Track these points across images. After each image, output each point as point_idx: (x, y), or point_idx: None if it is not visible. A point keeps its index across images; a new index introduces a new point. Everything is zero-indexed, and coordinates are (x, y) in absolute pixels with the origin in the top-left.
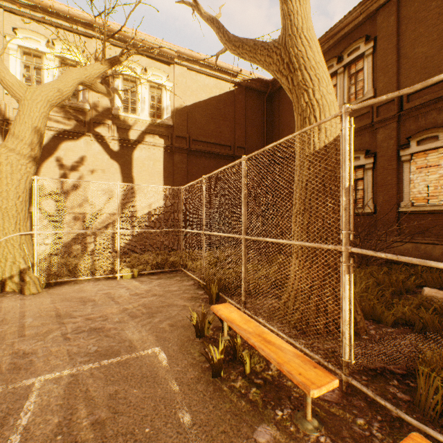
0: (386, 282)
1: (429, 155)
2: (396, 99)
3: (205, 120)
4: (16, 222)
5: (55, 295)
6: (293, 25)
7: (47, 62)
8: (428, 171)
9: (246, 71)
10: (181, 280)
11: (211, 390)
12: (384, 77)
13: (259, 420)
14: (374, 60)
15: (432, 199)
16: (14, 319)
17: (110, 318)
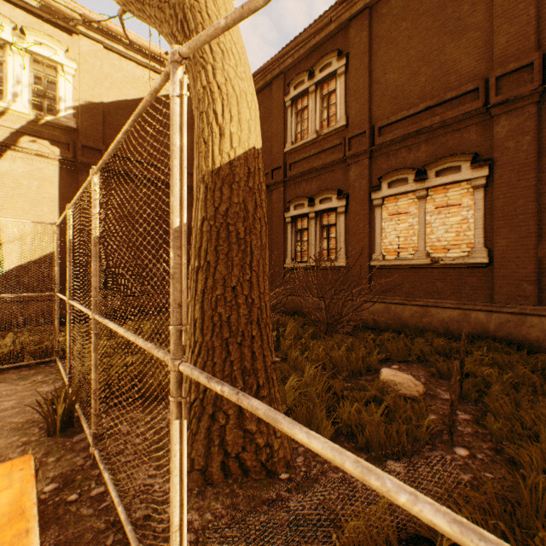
0: (344, 361)
1: (400, 200)
2: (368, 131)
3: (136, 128)
4: None
5: None
6: None
7: None
8: (398, 219)
9: None
10: (39, 382)
11: None
12: (357, 104)
13: None
14: (347, 81)
15: (403, 252)
16: None
17: None
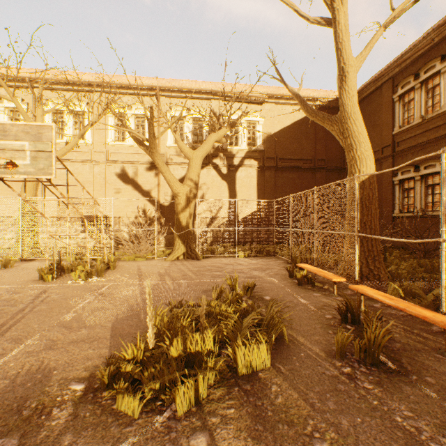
0: (428, 266)
1: None
2: None
3: (289, 141)
4: (189, 223)
5: (209, 261)
6: (345, 111)
7: (186, 122)
8: None
9: (326, 92)
10: (275, 260)
11: (297, 287)
12: None
13: (315, 293)
14: None
15: None
16: (202, 267)
17: (244, 270)
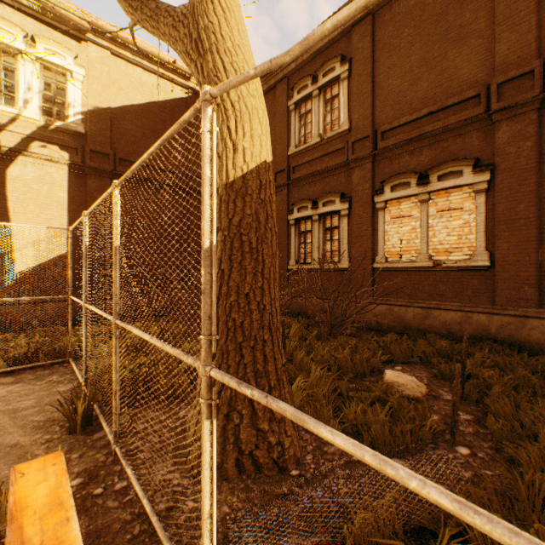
0: (349, 362)
1: (402, 204)
2: (371, 135)
3: (143, 132)
4: None
5: None
6: None
7: None
8: (401, 222)
9: None
10: (55, 382)
11: None
12: (360, 108)
13: None
14: (350, 86)
15: (405, 255)
16: None
17: None
